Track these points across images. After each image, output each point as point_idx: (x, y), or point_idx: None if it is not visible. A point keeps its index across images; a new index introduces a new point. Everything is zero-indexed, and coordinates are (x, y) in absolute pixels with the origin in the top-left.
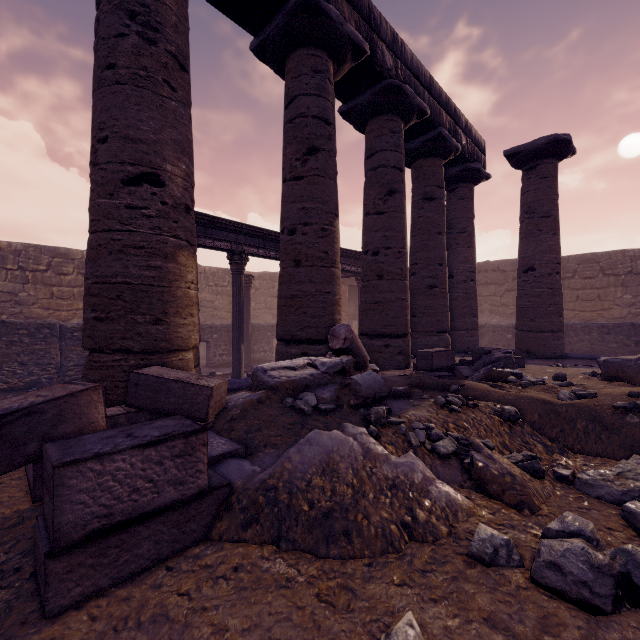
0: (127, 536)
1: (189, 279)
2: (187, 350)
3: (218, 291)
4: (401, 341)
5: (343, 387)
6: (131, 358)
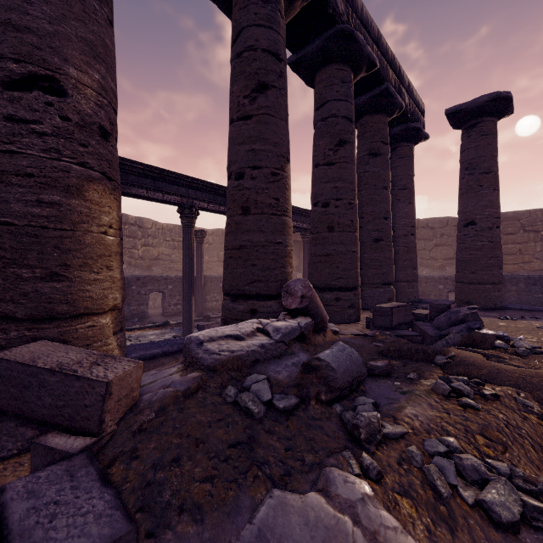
0: None
1: (104, 222)
2: (101, 313)
3: (175, 245)
4: (352, 294)
5: (308, 370)
6: (12, 328)
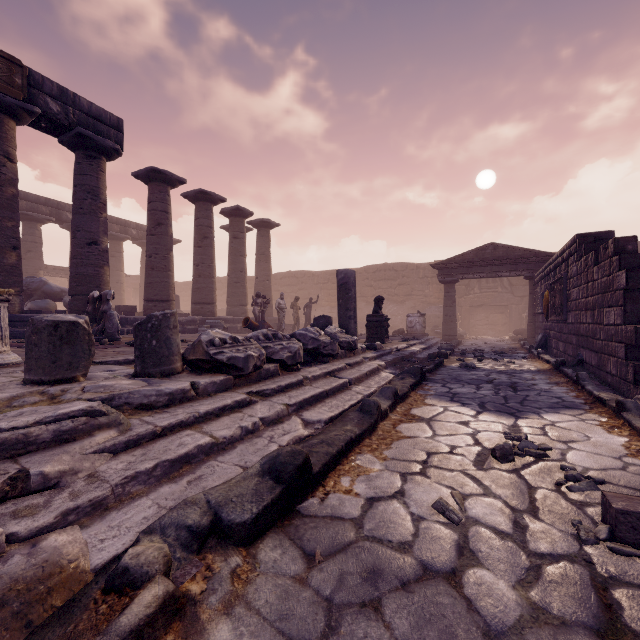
0: None
1: None
2: None
3: None
4: None
5: None
6: None
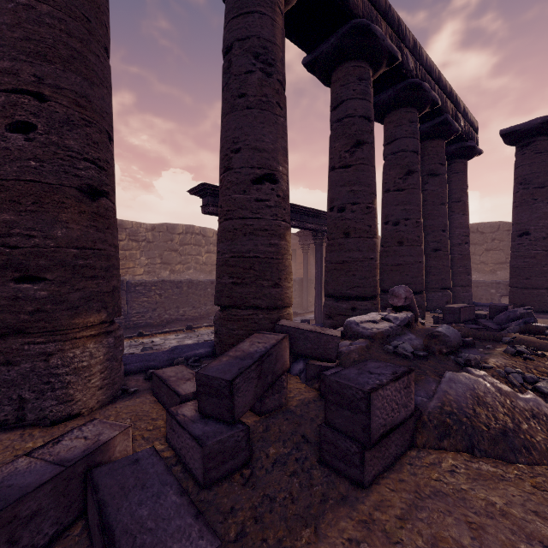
0: (387, 440)
1: (290, 252)
2: (290, 306)
3: None
4: (418, 297)
5: (430, 338)
6: (259, 313)
